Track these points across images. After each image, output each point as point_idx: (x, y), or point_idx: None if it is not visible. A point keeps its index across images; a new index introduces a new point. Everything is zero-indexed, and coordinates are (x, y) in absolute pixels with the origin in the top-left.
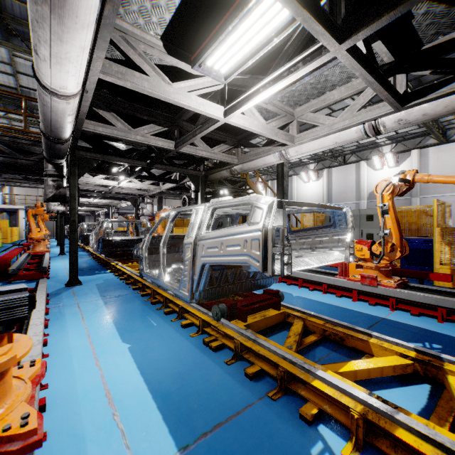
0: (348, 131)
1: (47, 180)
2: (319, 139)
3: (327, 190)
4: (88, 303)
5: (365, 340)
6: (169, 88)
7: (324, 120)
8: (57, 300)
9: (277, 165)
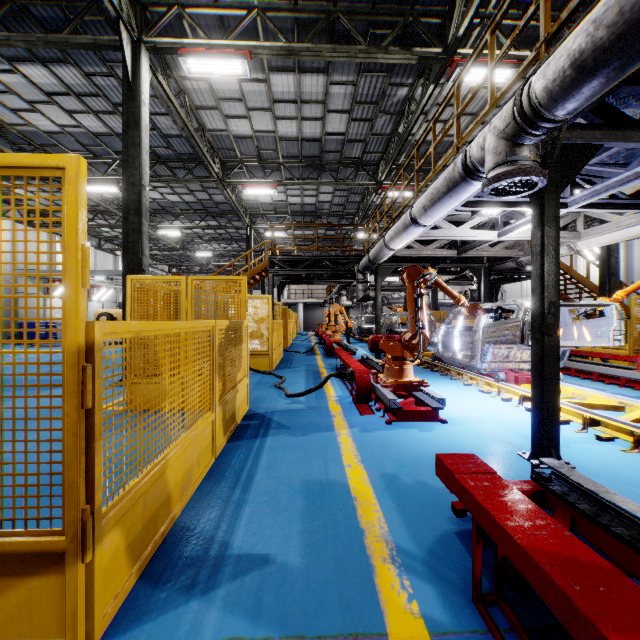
0: (636, 228)
1: (359, 286)
2: (607, 234)
3: None
4: None
5: (598, 396)
6: (455, 232)
7: (609, 217)
8: None
9: None
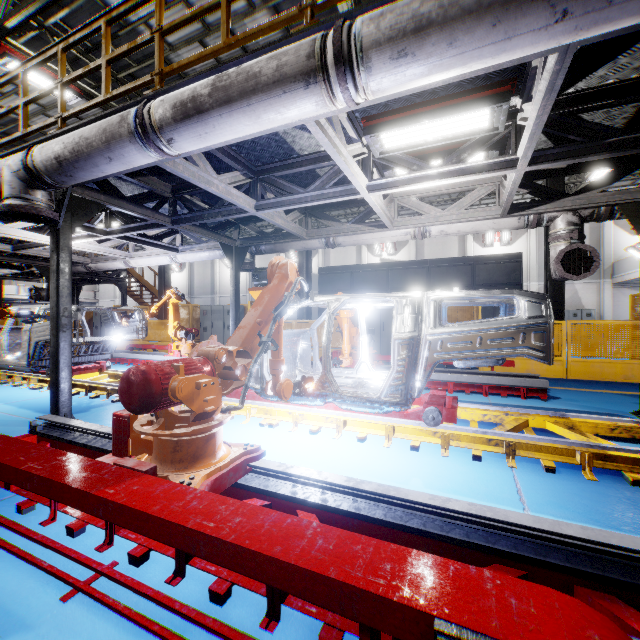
0: (162, 258)
1: None
2: (148, 259)
3: (250, 278)
4: None
5: None
6: (4, 228)
7: (148, 247)
8: None
9: None
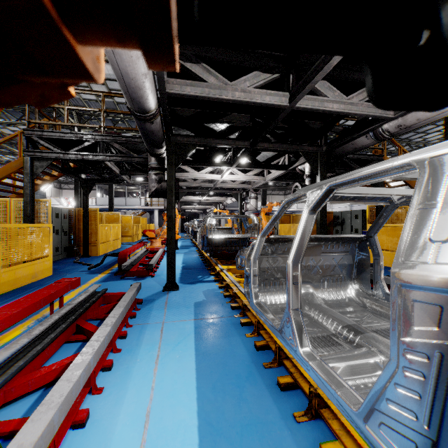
0: None
1: (151, 174)
2: None
3: None
4: (174, 324)
5: None
6: None
7: None
8: (146, 311)
9: (445, 125)
